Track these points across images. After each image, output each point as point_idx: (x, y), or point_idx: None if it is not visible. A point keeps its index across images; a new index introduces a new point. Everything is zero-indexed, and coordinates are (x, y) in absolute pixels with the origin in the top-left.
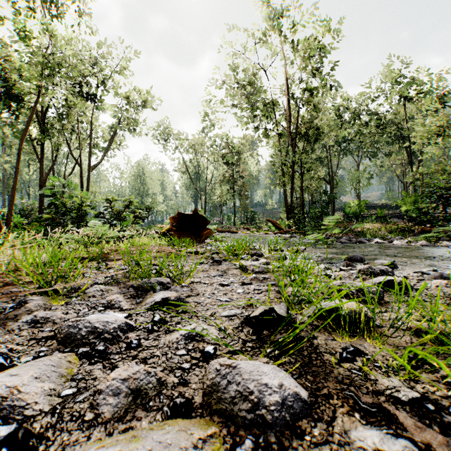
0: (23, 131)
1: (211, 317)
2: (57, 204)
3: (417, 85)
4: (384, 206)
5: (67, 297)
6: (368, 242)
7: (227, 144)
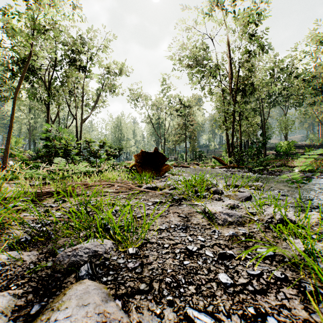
0: (18, 85)
1: None
2: (50, 145)
3: None
4: (307, 146)
5: None
6: (316, 177)
7: (181, 100)
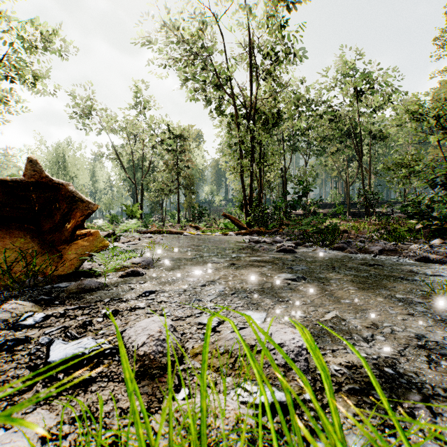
0: None
1: None
2: None
3: (367, 81)
4: (325, 204)
5: None
6: None
7: (170, 126)
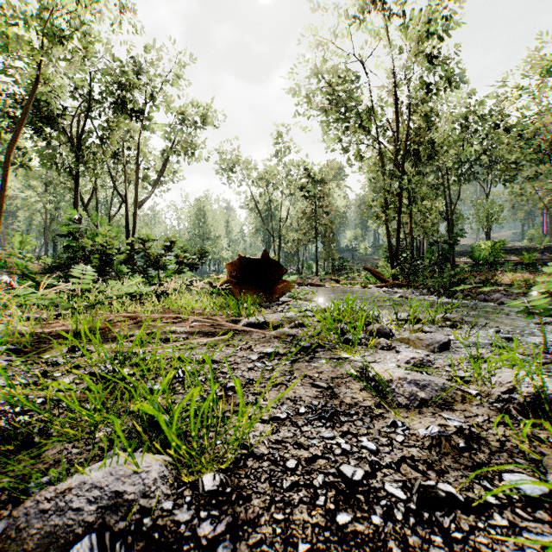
0: (13, 137)
1: None
2: (77, 247)
3: None
4: (523, 249)
5: None
6: None
7: (308, 171)
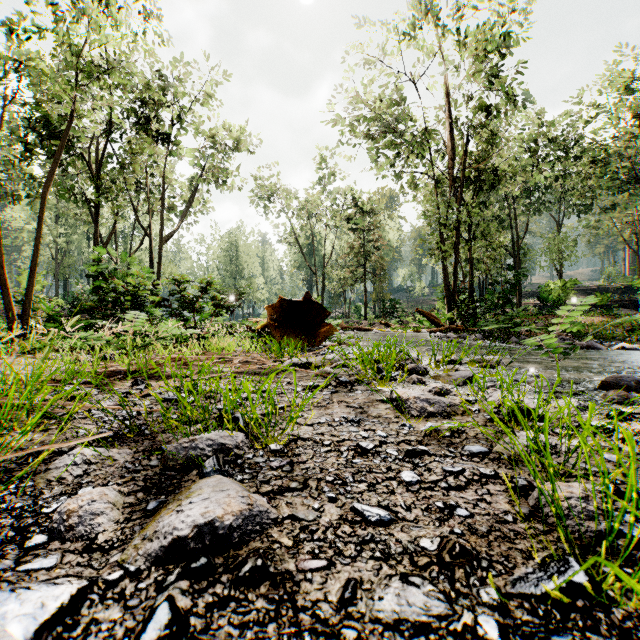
0: (48, 176)
1: (343, 621)
2: (106, 288)
3: None
4: (601, 289)
5: (3, 480)
6: (605, 348)
7: (355, 200)
